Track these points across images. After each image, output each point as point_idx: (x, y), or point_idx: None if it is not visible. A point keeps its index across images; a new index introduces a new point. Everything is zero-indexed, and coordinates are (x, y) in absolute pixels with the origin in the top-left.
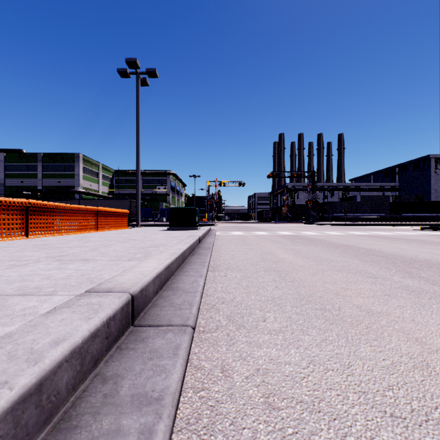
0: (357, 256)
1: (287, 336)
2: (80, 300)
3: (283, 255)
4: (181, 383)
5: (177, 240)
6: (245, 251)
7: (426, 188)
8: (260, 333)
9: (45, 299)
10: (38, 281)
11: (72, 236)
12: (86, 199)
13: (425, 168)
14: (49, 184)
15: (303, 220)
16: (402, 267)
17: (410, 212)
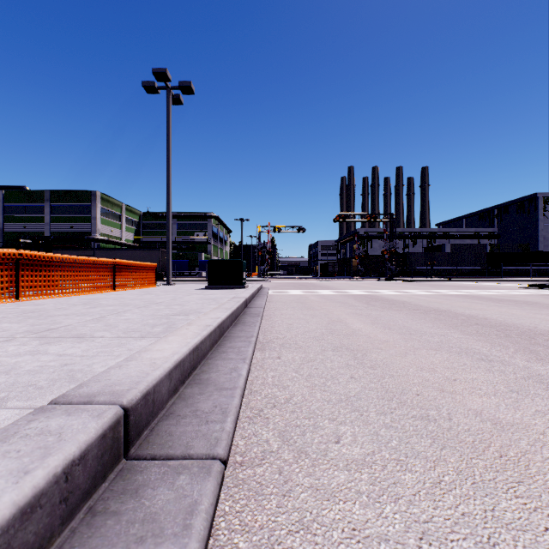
0: (456, 326)
1: (376, 474)
2: (31, 424)
3: (357, 324)
4: None
5: (216, 305)
6: (306, 319)
7: (532, 235)
8: (333, 468)
9: None
10: None
11: (78, 298)
12: (105, 249)
13: (531, 210)
14: (58, 230)
15: (378, 275)
16: (522, 343)
17: (512, 264)
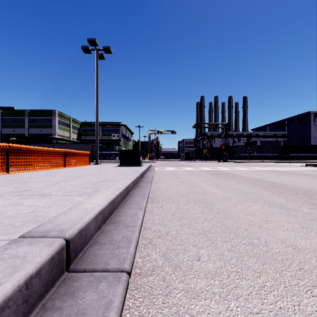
0: (265, 188)
1: (224, 281)
2: (6, 250)
3: (207, 187)
4: None
5: (124, 176)
6: (177, 184)
7: (307, 135)
8: (196, 277)
9: None
10: None
11: (44, 172)
12: (60, 143)
13: (306, 121)
14: (33, 132)
15: (218, 158)
16: (305, 198)
17: (295, 152)
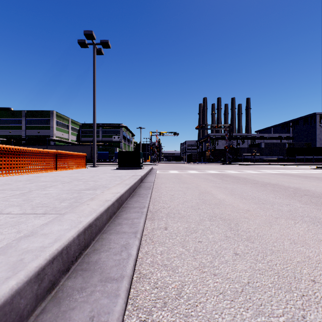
0: (292, 197)
1: None
2: None
3: (220, 195)
4: None
5: (119, 181)
6: (183, 191)
7: (313, 137)
8: None
9: None
10: None
11: (27, 176)
12: (57, 145)
13: (312, 122)
14: (30, 134)
15: (222, 161)
16: None
17: (301, 155)
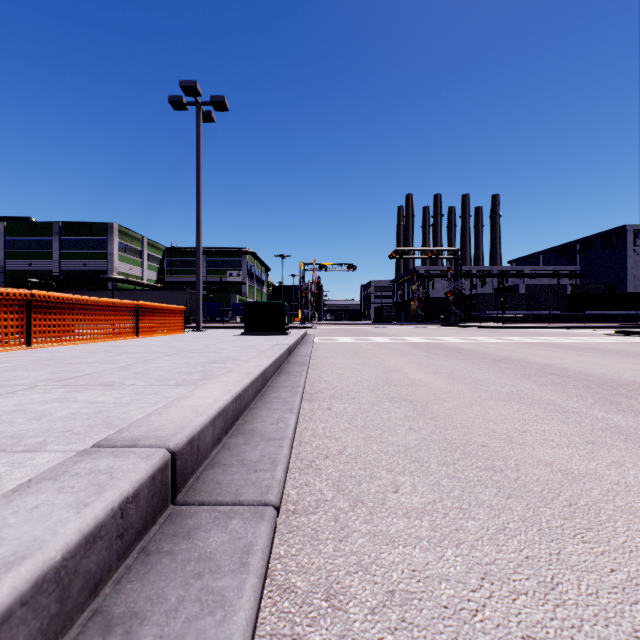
0: (529, 376)
1: (437, 521)
2: (78, 464)
3: (417, 374)
4: (251, 630)
5: (256, 352)
6: (359, 369)
7: (620, 274)
8: (391, 516)
9: (20, 460)
10: (21, 424)
11: (98, 345)
12: (123, 290)
13: (618, 245)
14: (69, 268)
15: (441, 320)
16: (602, 393)
17: (597, 308)
